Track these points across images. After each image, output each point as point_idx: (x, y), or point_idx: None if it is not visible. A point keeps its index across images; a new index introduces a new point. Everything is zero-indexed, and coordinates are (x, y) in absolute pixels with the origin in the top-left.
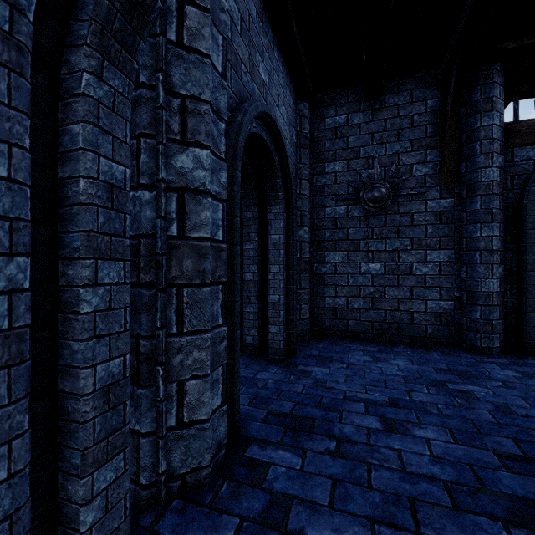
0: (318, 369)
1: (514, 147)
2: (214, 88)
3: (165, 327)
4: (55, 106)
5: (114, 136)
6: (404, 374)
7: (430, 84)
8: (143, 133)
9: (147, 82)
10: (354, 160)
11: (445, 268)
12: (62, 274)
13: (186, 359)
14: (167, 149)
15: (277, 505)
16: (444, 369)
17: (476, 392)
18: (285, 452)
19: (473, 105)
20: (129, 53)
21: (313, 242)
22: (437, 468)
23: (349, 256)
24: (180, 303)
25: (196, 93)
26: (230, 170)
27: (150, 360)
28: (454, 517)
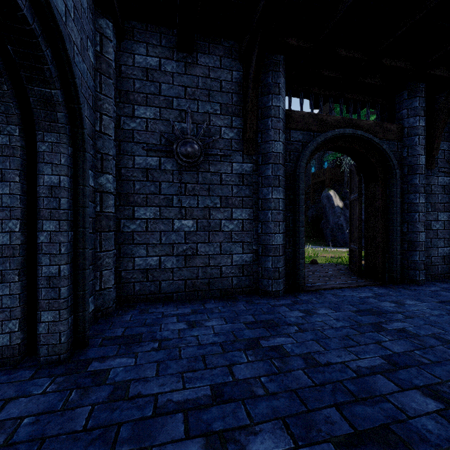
0: (121, 361)
1: (291, 130)
2: None
3: None
4: None
5: None
6: (221, 340)
7: (236, 56)
8: None
9: None
10: (167, 110)
11: (246, 225)
12: None
13: None
14: None
15: None
16: (253, 322)
17: (285, 345)
18: None
19: (267, 86)
20: None
21: (119, 195)
22: None
23: (162, 212)
24: None
25: None
26: None
27: None
28: None
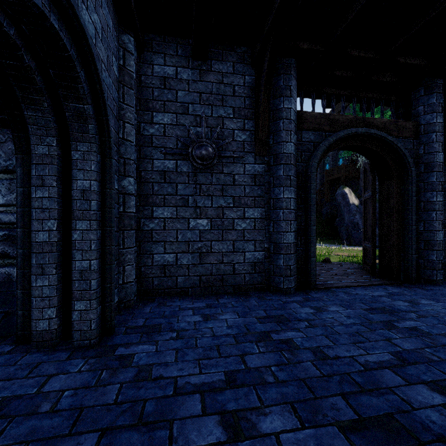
0: (143, 347)
1: (302, 130)
2: None
3: None
4: None
5: None
6: (234, 332)
7: (248, 62)
8: None
9: None
10: (183, 116)
11: (258, 224)
12: None
13: None
14: None
15: None
16: (264, 317)
17: (295, 339)
18: None
19: (278, 89)
20: None
21: (139, 196)
22: None
23: (178, 211)
24: None
25: None
26: None
27: None
28: None
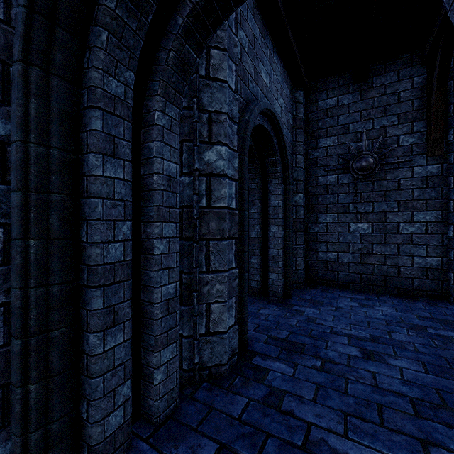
0: (310, 309)
1: None
2: (230, 102)
3: (198, 267)
4: (140, 132)
5: (171, 146)
6: (386, 319)
7: (417, 62)
8: (185, 139)
9: (187, 106)
10: (344, 136)
11: (431, 228)
12: (143, 231)
13: (212, 289)
14: (199, 148)
15: (274, 395)
16: (426, 317)
17: None
18: (281, 364)
19: None
20: (180, 94)
21: (307, 206)
22: (406, 388)
23: (339, 217)
24: (207, 251)
25: (218, 108)
26: (240, 157)
27: (189, 288)
28: (414, 421)
